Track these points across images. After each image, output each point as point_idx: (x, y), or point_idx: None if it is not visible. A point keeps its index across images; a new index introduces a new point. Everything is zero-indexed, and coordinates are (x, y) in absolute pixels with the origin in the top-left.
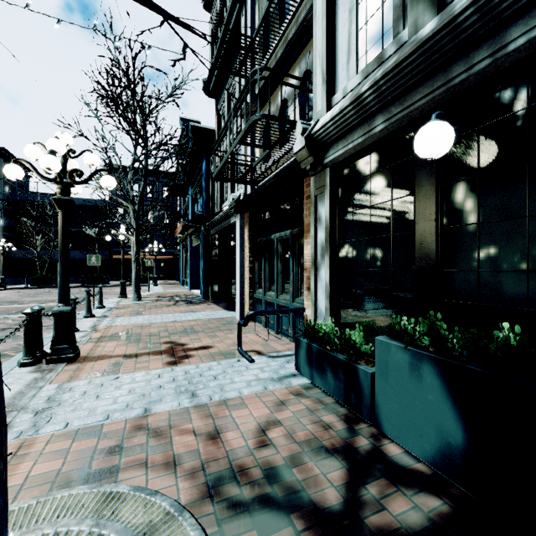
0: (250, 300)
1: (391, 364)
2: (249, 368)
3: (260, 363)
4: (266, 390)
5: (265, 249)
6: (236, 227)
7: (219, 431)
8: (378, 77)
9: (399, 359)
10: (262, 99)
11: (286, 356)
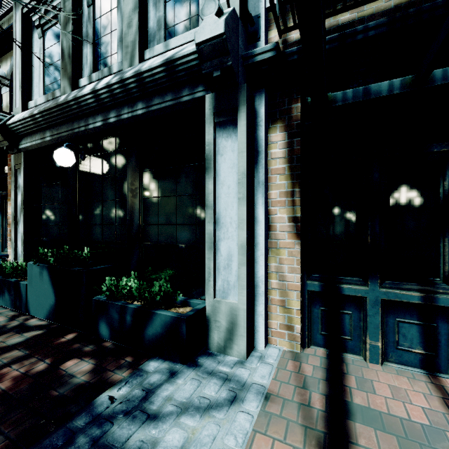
0: None
1: (33, 275)
2: None
3: None
4: None
5: None
6: None
7: None
8: (42, 110)
9: (36, 272)
10: None
11: None
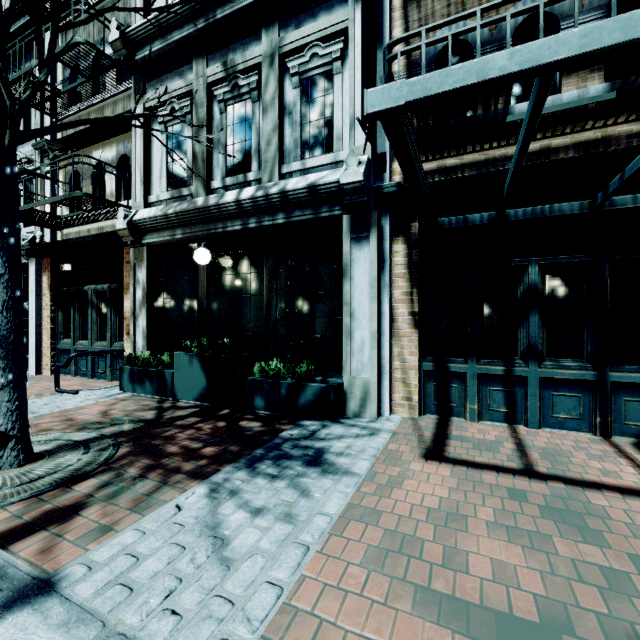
0: (52, 351)
1: (181, 363)
2: (77, 397)
3: (84, 393)
4: (99, 402)
5: (75, 299)
6: (29, 272)
7: (72, 418)
8: (178, 211)
9: (184, 360)
10: (69, 145)
11: (108, 387)
